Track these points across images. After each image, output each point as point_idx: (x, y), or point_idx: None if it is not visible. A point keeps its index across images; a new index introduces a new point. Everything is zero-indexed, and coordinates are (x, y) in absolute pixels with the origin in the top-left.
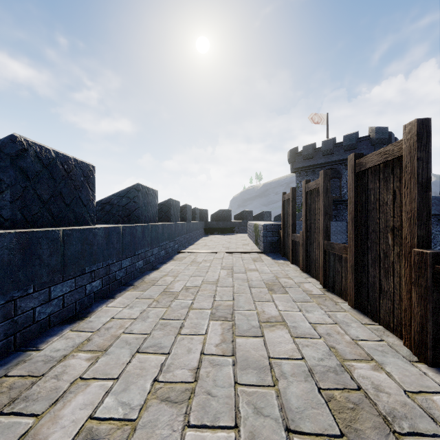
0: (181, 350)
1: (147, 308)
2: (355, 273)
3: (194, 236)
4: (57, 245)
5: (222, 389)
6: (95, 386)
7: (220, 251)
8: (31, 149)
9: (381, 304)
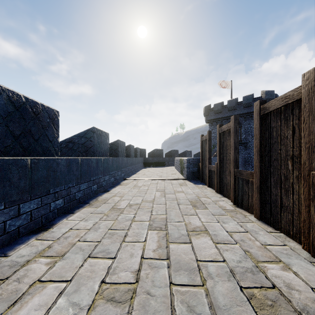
0: (125, 255)
1: (99, 221)
2: (260, 193)
3: (136, 168)
4: (25, 170)
5: (159, 289)
6: (51, 288)
7: (155, 179)
8: (4, 93)
9: (282, 216)
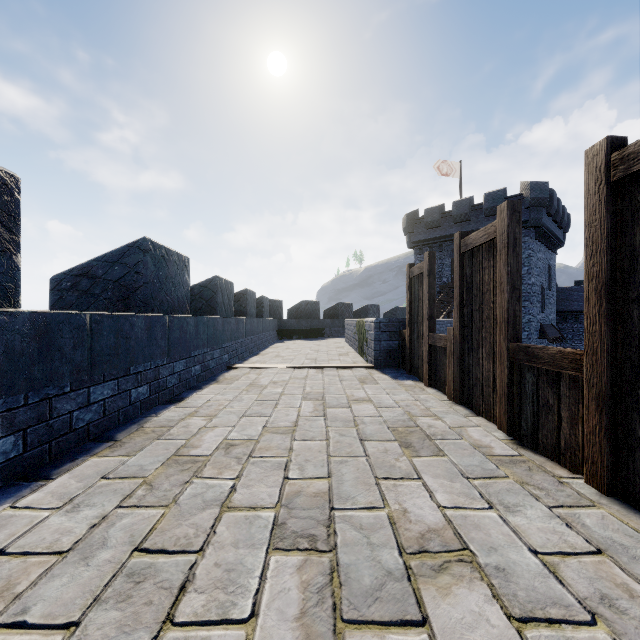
0: None
1: (118, 507)
2: (610, 414)
3: (261, 342)
4: None
5: None
6: None
7: (301, 366)
8: None
9: None
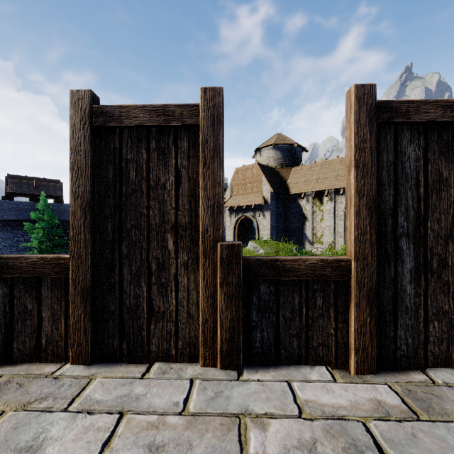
0: None
1: None
2: (92, 302)
3: None
4: None
5: None
6: None
7: None
8: None
9: (152, 331)
